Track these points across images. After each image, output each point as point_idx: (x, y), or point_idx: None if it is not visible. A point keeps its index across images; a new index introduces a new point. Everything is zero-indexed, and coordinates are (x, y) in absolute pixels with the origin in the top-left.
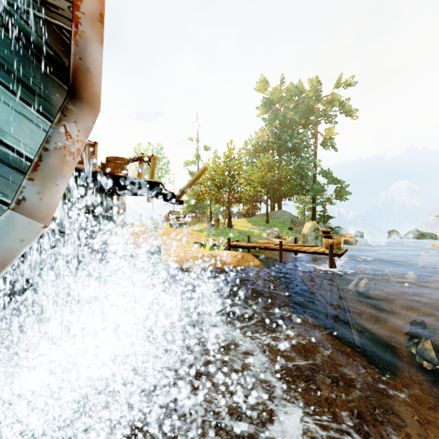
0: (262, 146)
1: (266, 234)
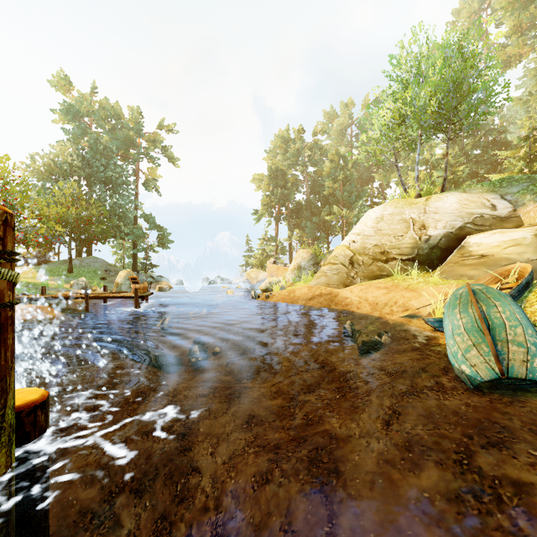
0: (62, 168)
1: (69, 286)
